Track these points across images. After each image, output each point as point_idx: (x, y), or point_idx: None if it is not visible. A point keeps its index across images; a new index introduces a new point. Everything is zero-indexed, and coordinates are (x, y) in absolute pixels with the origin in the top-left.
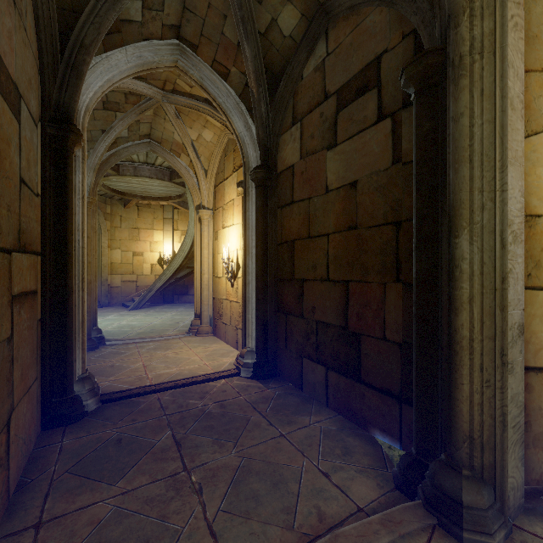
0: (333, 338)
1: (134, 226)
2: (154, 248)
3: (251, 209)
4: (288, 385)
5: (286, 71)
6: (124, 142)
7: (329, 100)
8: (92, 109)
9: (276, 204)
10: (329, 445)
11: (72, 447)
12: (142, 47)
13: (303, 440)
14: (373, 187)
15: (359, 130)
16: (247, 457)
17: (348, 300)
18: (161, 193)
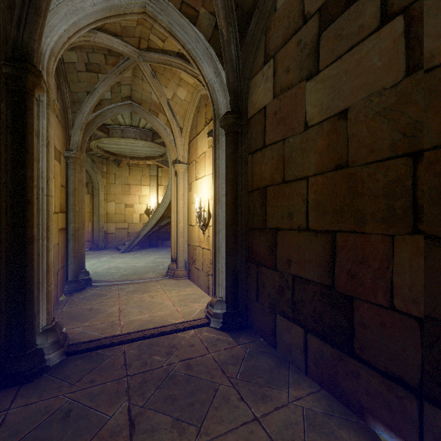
0: (315, 297)
1: (126, 182)
2: (142, 200)
3: (221, 156)
4: (259, 341)
5: (257, 5)
6: (108, 103)
7: (309, 22)
8: (76, 71)
9: (246, 150)
10: None
11: (15, 419)
12: None
13: (282, 430)
14: (373, 111)
15: (351, 45)
16: None
17: (335, 254)
18: (146, 154)
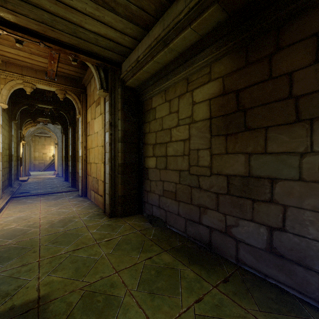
0: None
1: None
2: None
3: None
4: None
5: None
6: None
7: None
8: None
9: None
10: None
11: None
12: None
13: None
14: None
15: None
16: None
17: None
18: None
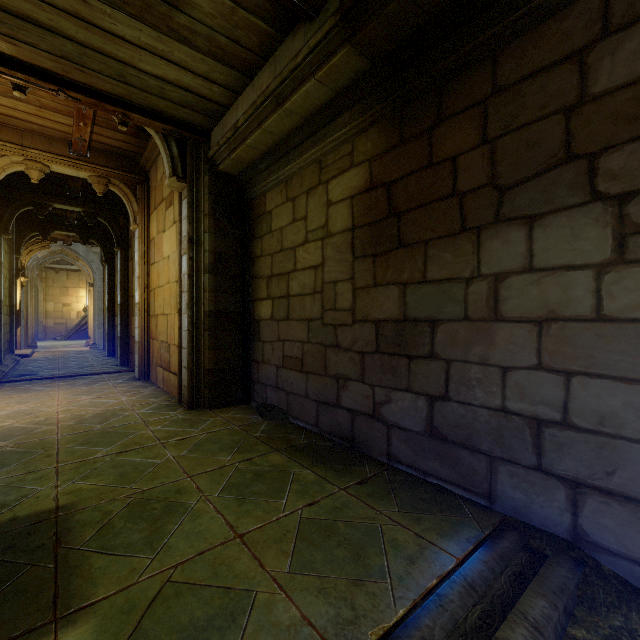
0: None
1: None
2: None
3: None
4: None
5: None
6: None
7: None
8: None
9: None
10: None
11: None
12: None
13: None
14: None
15: None
16: None
17: None
18: None
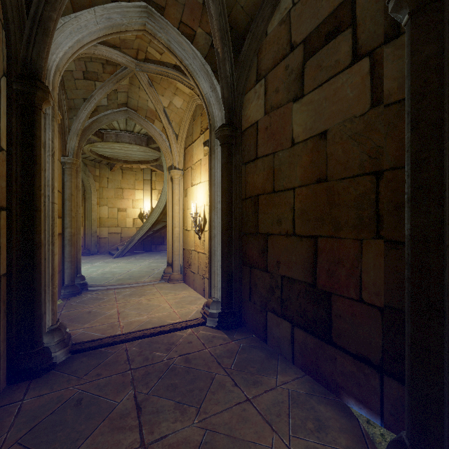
0: (300, 294)
1: (119, 186)
2: (136, 205)
3: (216, 166)
4: (252, 337)
5: (250, 29)
6: (104, 110)
7: (295, 51)
8: (74, 79)
9: (240, 160)
10: (299, 415)
11: (31, 408)
12: (110, 8)
13: (270, 408)
14: (347, 135)
15: (329, 76)
16: (210, 429)
17: (316, 256)
18: (140, 158)
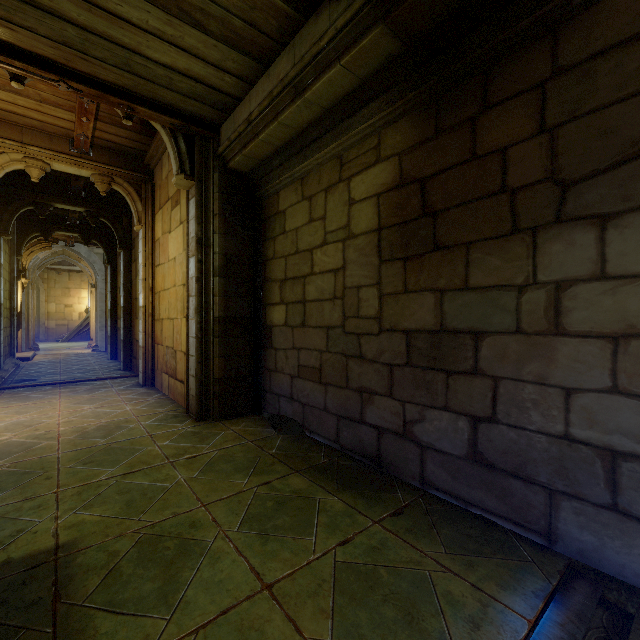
0: None
1: None
2: None
3: None
4: None
5: None
6: None
7: None
8: None
9: None
10: None
11: None
12: None
13: None
14: None
15: None
16: None
17: None
18: None
